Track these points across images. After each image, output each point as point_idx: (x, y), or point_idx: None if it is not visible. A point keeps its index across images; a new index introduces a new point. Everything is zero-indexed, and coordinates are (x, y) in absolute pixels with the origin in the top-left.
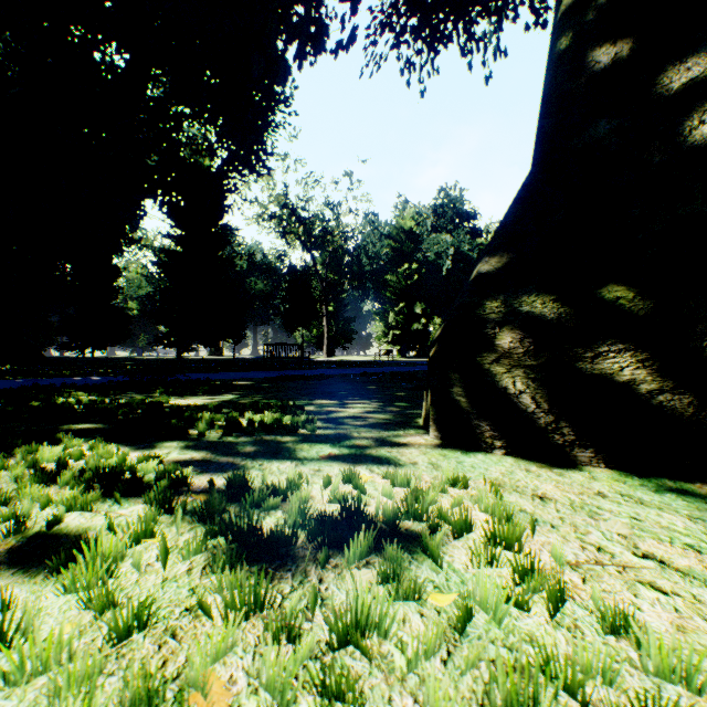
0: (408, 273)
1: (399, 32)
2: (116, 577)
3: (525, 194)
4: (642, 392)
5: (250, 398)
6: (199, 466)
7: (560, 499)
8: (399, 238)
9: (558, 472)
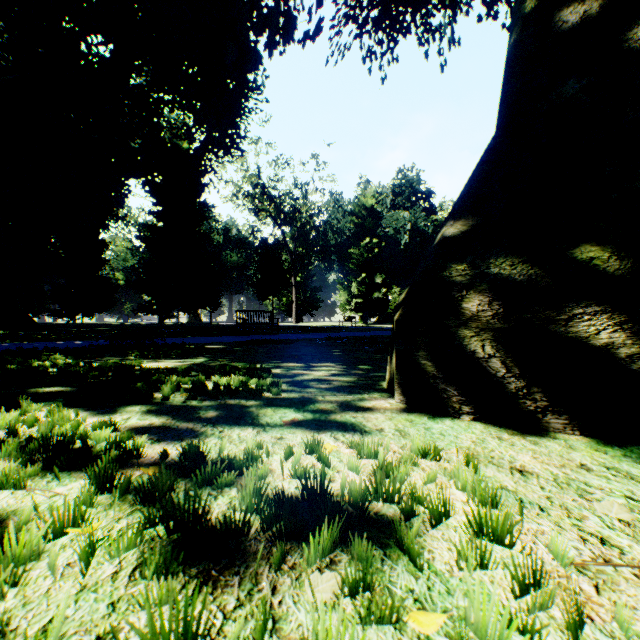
0: (369, 246)
1: (361, 23)
2: (19, 587)
3: (490, 158)
4: (621, 356)
5: (220, 361)
6: (156, 434)
7: (542, 474)
8: (361, 214)
9: (532, 440)
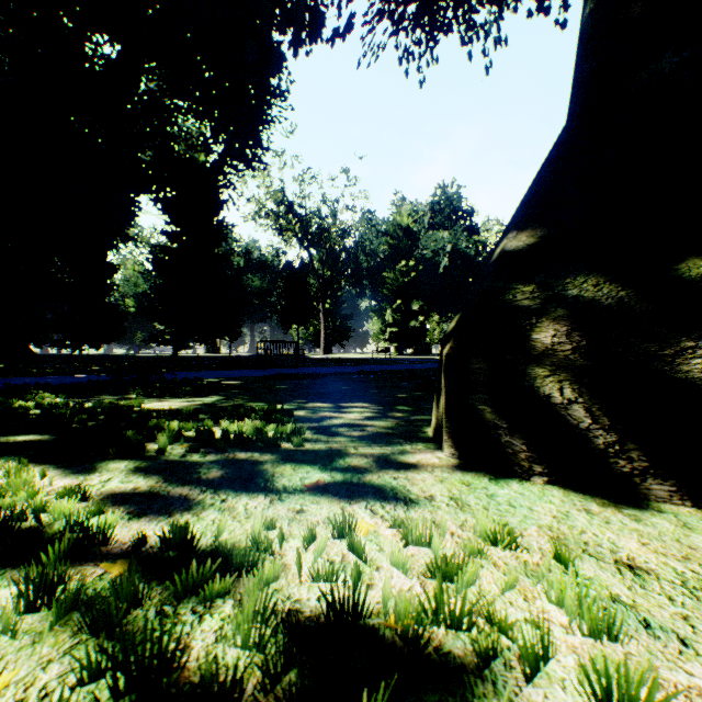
0: (405, 270)
1: (397, 18)
2: None
3: (561, 154)
4: None
5: (235, 400)
6: (138, 504)
7: (662, 572)
8: (396, 234)
9: (631, 514)
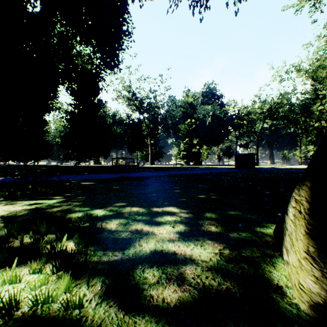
0: (190, 124)
1: None
2: None
3: None
4: None
5: (68, 203)
6: None
7: None
8: (185, 106)
9: None
